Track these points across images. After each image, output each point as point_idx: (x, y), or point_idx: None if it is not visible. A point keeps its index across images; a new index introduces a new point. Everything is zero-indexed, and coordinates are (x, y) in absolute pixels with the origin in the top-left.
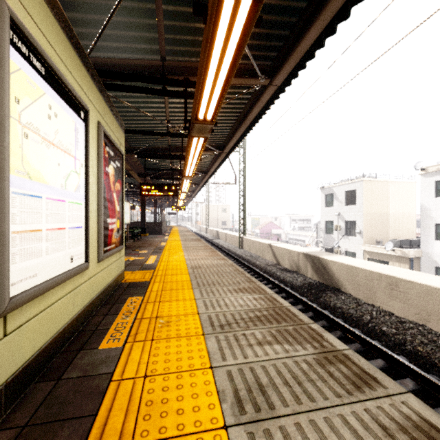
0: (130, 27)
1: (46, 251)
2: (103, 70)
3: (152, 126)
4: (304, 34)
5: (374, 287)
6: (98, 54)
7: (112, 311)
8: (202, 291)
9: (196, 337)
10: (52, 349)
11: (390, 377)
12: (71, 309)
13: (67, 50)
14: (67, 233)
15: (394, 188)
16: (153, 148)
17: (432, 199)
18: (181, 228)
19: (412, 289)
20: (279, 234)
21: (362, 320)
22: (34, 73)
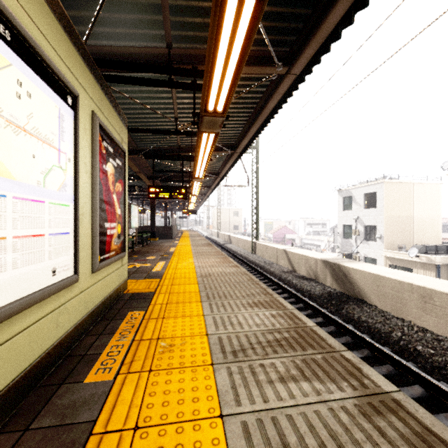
0: (132, 8)
1: (13, 265)
2: (103, 59)
3: (160, 124)
4: (330, 9)
5: (404, 299)
6: (98, 42)
7: (108, 329)
8: (212, 304)
9: (204, 368)
10: (24, 385)
11: (431, 409)
12: (54, 331)
13: (47, 19)
14: (47, 240)
15: (418, 190)
16: (162, 149)
17: None
18: (192, 232)
19: None
20: (293, 238)
21: (392, 336)
22: None
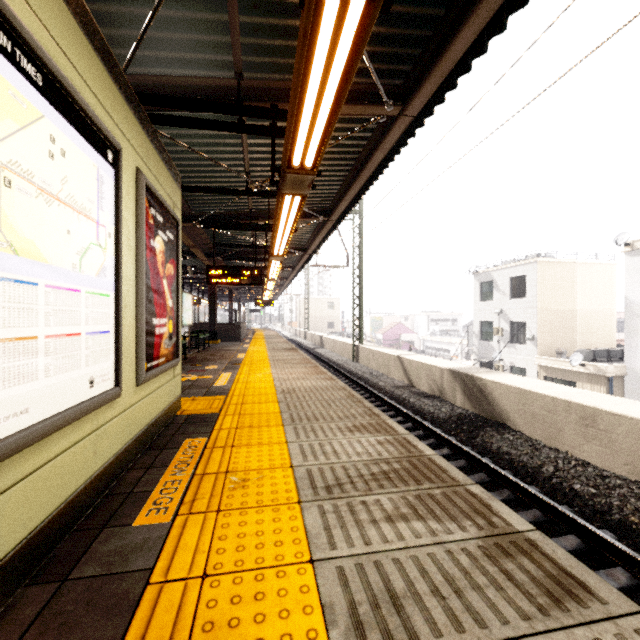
0: (189, 26)
1: (45, 372)
2: (148, 93)
3: (225, 180)
4: (456, 32)
5: (559, 422)
6: (141, 70)
7: (159, 461)
8: (298, 429)
9: (288, 507)
10: (57, 528)
11: (589, 565)
12: (92, 460)
13: (83, 52)
14: (84, 341)
15: (583, 273)
16: (226, 214)
17: None
18: (268, 332)
19: (620, 426)
20: (411, 340)
21: (542, 472)
22: (23, 82)
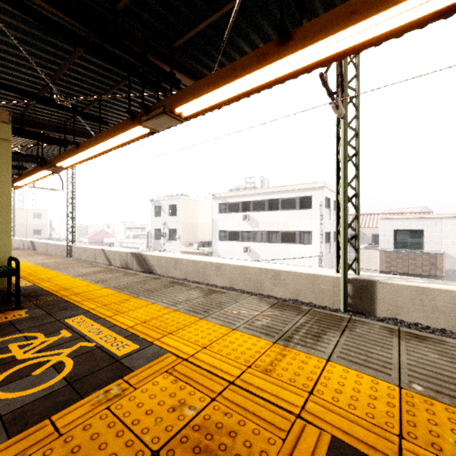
0: (1, 98)
1: None
2: None
3: None
4: None
5: (169, 266)
6: None
7: None
8: (61, 270)
9: (71, 278)
10: None
11: None
12: None
13: None
14: None
15: (201, 205)
16: None
17: (217, 214)
18: None
19: (183, 262)
20: (112, 242)
21: None
22: None
